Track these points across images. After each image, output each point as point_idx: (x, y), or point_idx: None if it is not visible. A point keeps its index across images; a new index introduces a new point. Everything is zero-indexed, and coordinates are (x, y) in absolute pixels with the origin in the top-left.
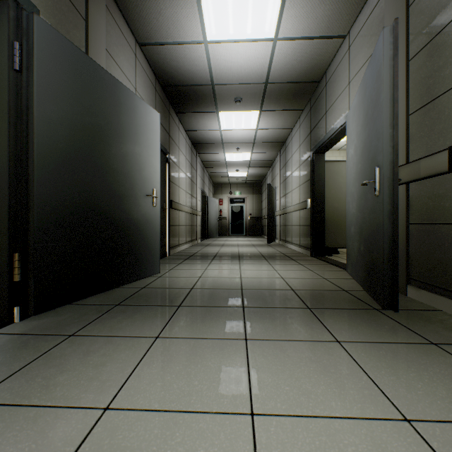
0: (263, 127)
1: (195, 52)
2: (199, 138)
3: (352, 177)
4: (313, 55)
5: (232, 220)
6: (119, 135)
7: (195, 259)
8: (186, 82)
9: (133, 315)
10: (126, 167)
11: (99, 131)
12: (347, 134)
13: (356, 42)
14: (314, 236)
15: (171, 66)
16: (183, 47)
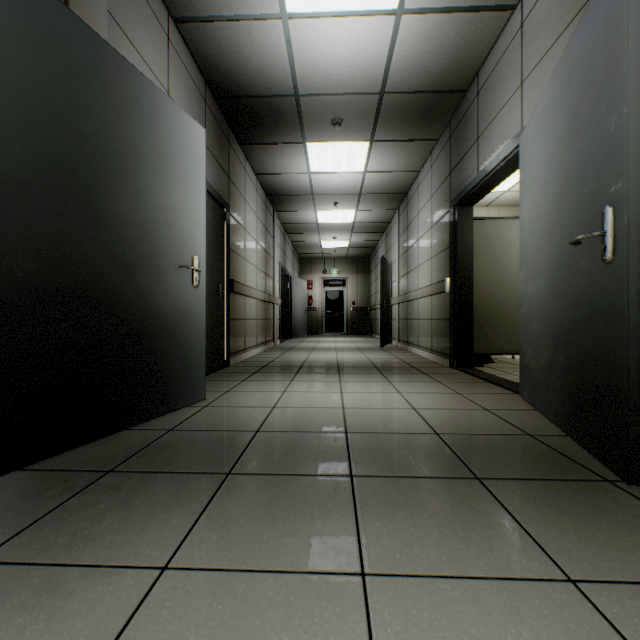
0: (375, 169)
1: (267, 36)
2: (277, 186)
3: (535, 236)
4: (460, 42)
5: (326, 312)
6: (125, 157)
7: (269, 373)
8: (254, 91)
9: (131, 498)
10: (139, 214)
11: (82, 143)
12: (520, 166)
13: (535, 11)
14: (457, 337)
15: (229, 62)
16: (247, 26)
